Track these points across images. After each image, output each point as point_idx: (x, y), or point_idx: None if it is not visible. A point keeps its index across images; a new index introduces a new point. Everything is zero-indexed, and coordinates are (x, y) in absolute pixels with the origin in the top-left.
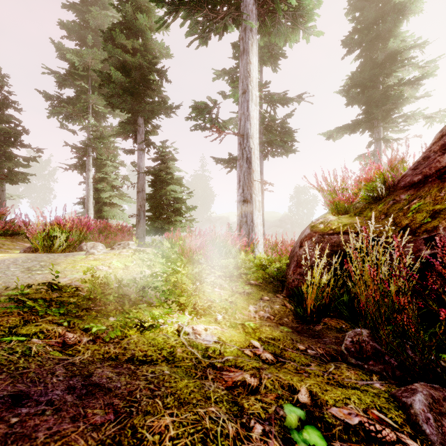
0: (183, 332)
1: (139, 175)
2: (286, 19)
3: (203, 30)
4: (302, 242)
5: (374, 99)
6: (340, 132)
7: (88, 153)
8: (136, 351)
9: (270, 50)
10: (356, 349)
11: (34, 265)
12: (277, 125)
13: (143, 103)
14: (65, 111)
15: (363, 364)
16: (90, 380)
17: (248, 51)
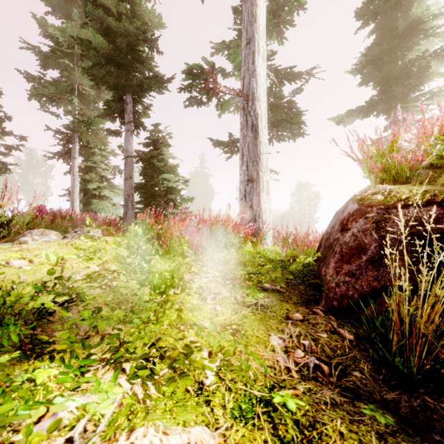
0: None
1: (126, 160)
2: None
3: None
4: (344, 223)
5: (392, 76)
6: (352, 116)
7: (73, 139)
8: None
9: (275, 17)
10: None
11: None
12: (283, 105)
13: (130, 76)
14: (47, 93)
15: None
16: None
17: None
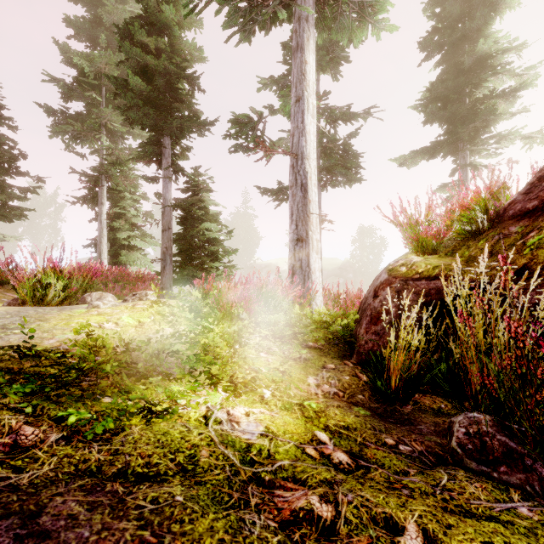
0: (213, 420)
1: (164, 209)
2: (350, 9)
3: (245, 20)
4: (376, 290)
5: (459, 115)
6: (416, 157)
7: (100, 183)
8: (132, 457)
9: (329, 52)
10: (475, 446)
11: (13, 322)
12: (338, 147)
13: (169, 118)
14: (71, 130)
15: (490, 471)
16: (36, 523)
17: (303, 46)
